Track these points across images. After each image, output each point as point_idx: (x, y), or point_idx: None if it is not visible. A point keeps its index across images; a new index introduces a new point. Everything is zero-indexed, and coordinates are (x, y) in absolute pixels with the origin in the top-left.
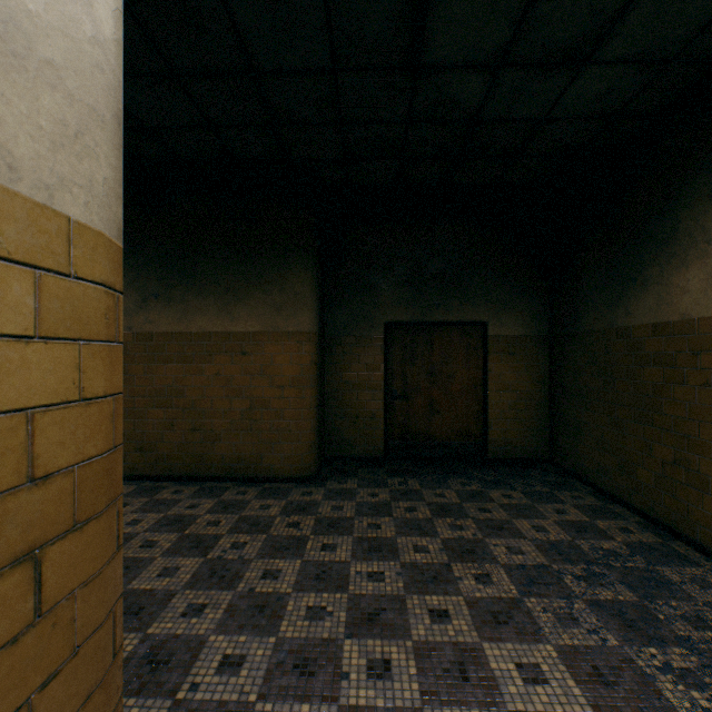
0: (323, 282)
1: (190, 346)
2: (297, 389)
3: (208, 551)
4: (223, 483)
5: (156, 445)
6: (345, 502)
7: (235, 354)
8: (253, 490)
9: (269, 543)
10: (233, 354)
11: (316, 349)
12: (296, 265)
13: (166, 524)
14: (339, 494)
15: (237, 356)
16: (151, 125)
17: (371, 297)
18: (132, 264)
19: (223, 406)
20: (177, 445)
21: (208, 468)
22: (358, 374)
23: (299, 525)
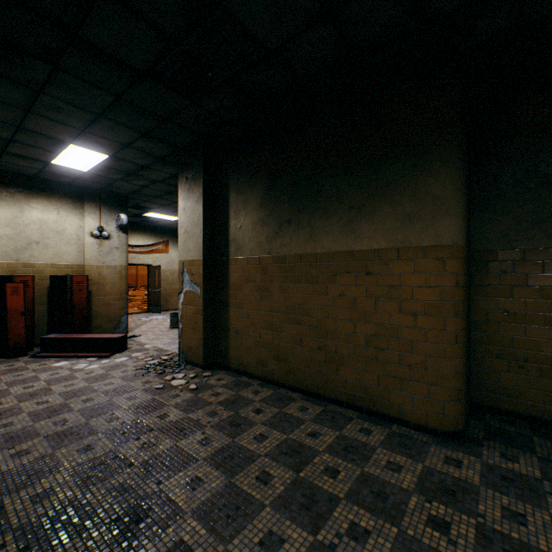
0: (468, 182)
1: (315, 267)
2: (434, 319)
3: (319, 523)
4: (345, 409)
5: (288, 357)
6: (525, 506)
7: (358, 274)
8: (377, 430)
9: (401, 551)
10: (355, 274)
11: (462, 268)
12: (433, 162)
13: (284, 452)
14: (509, 482)
15: (360, 276)
16: (273, 45)
17: (550, 192)
18: (271, 196)
19: (345, 329)
20: (304, 360)
21: (331, 390)
22: (526, 301)
23: (448, 530)
